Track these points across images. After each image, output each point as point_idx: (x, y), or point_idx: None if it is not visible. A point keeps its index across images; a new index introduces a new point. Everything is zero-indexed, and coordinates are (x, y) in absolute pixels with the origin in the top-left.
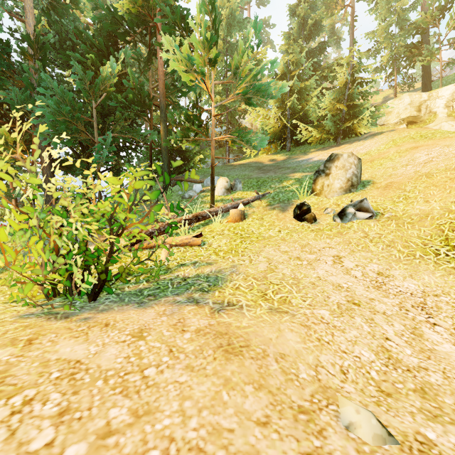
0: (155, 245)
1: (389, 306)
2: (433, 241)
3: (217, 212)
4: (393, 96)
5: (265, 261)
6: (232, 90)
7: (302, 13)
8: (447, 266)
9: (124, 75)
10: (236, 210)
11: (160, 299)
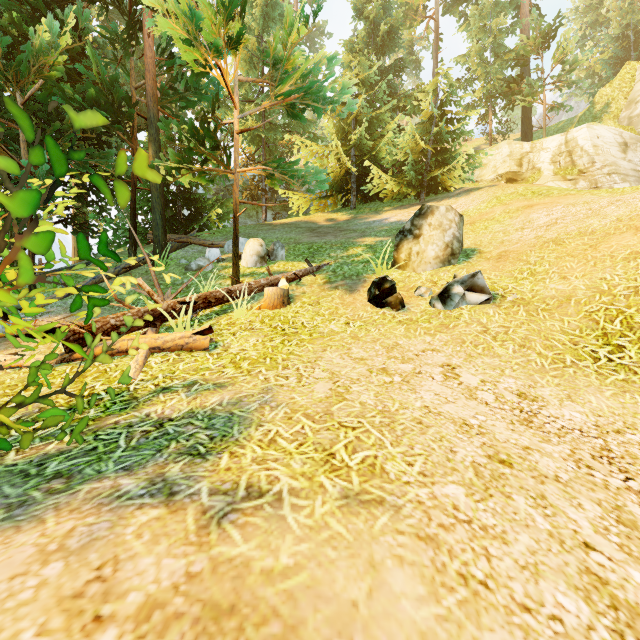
0: (120, 350)
1: (560, 462)
2: (585, 338)
3: (243, 291)
4: (485, 147)
5: (326, 379)
6: (271, 115)
7: (372, 14)
8: (616, 379)
9: (83, 57)
10: (275, 288)
11: (77, 489)
